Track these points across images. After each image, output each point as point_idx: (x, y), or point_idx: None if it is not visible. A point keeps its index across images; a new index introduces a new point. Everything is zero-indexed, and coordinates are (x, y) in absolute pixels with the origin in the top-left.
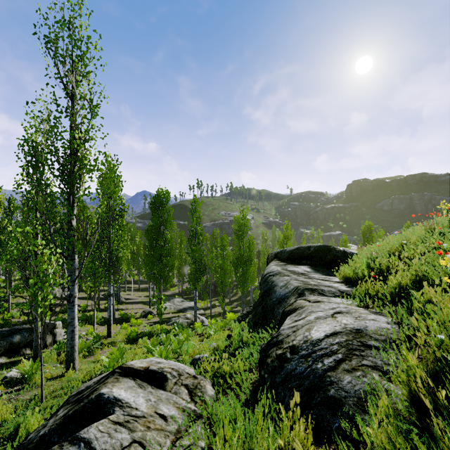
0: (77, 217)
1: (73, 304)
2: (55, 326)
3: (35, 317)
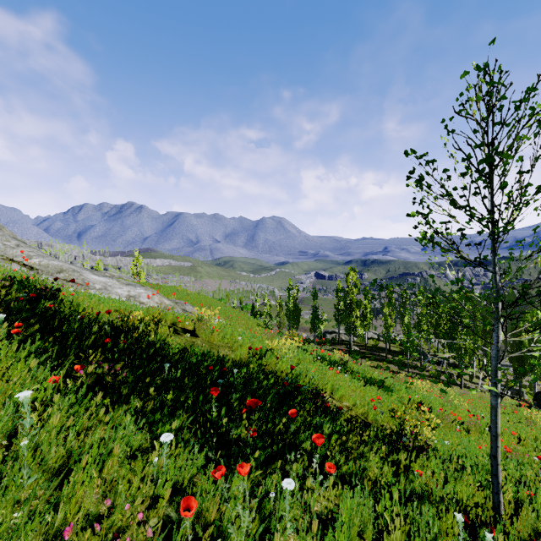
0: (536, 368)
1: (535, 388)
2: (523, 392)
3: (520, 387)
